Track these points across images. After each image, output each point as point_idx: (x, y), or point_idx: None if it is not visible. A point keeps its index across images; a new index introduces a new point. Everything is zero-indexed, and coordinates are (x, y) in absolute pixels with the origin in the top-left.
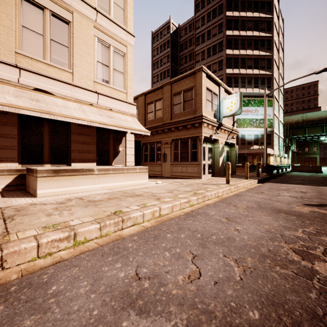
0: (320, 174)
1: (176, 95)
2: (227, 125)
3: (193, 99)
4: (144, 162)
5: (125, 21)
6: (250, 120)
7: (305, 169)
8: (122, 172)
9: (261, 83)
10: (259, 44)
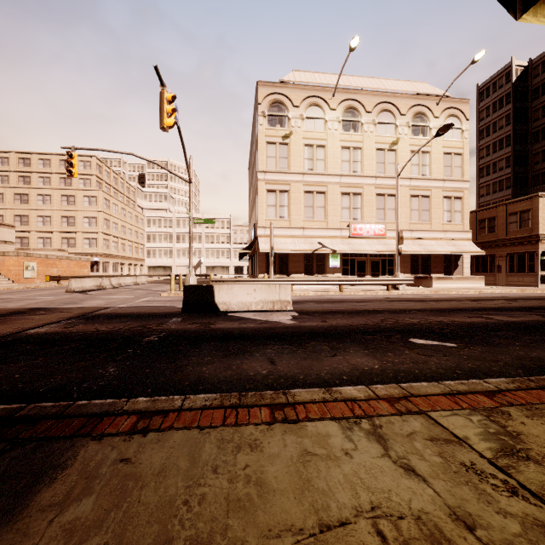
0: None
1: (511, 215)
2: None
3: (530, 220)
4: (475, 272)
5: (462, 174)
6: None
7: None
8: (467, 279)
9: None
10: None
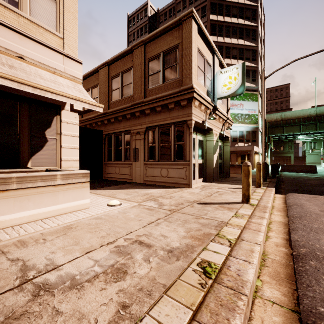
0: (318, 175)
1: (151, 60)
2: (221, 110)
3: (178, 64)
4: (107, 160)
5: None
6: (235, 115)
7: (297, 169)
8: (3, 190)
9: (246, 75)
10: (244, 33)
